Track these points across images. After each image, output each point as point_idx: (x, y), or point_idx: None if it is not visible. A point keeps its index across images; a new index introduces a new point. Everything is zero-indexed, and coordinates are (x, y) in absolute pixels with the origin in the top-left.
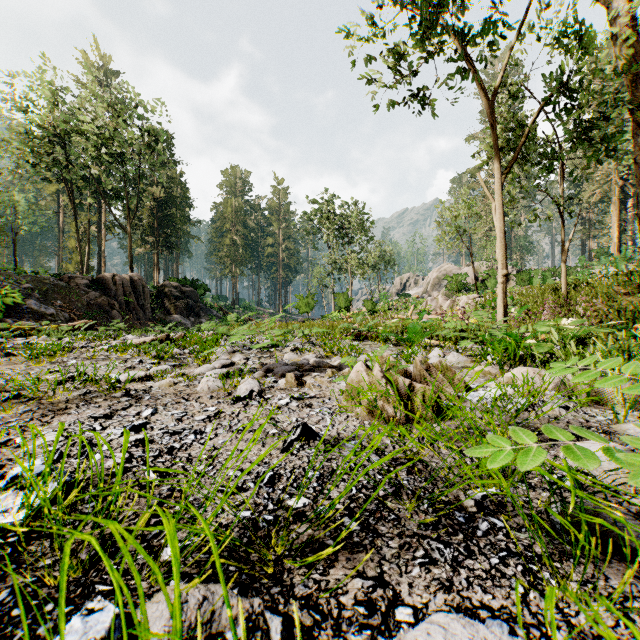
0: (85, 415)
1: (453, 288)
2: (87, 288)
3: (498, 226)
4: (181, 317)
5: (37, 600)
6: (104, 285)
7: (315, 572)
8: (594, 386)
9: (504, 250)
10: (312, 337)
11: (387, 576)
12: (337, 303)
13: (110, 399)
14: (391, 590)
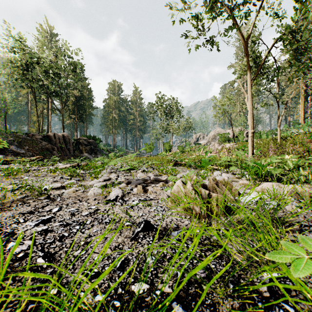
0: (18, 211)
1: (222, 140)
2: (41, 140)
3: (249, 107)
4: (88, 154)
5: None
6: (49, 138)
7: None
8: None
9: (252, 119)
10: (152, 164)
11: None
12: (165, 147)
13: (37, 200)
14: None
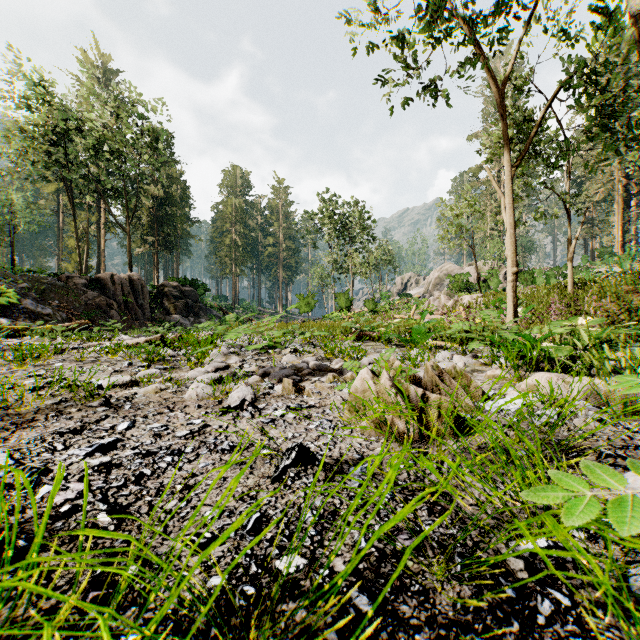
0: (51, 429)
1: (455, 288)
2: (85, 288)
3: (508, 221)
4: (180, 317)
5: None
6: (102, 285)
7: None
8: None
9: (514, 247)
10: (312, 338)
11: None
12: (338, 303)
13: (85, 409)
14: None
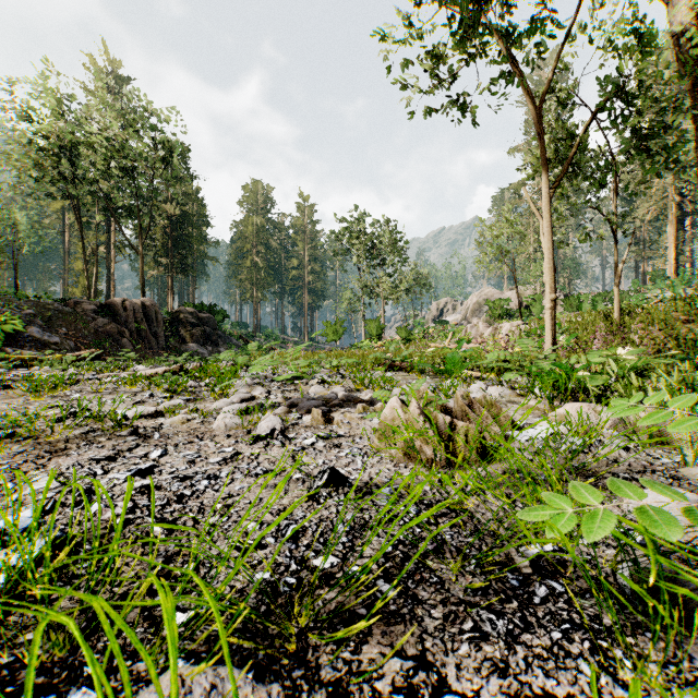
0: (86, 457)
1: (495, 314)
2: (95, 314)
3: (546, 246)
4: (197, 346)
5: (14, 686)
6: (113, 311)
7: (345, 649)
8: (669, 428)
9: (553, 272)
10: (341, 368)
11: (430, 654)
12: (368, 331)
13: (115, 438)
14: (435, 673)
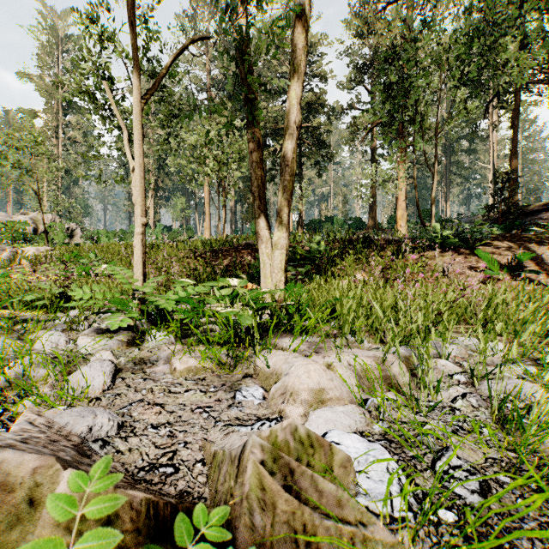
0: None
1: (8, 237)
2: None
3: (138, 161)
4: None
5: None
6: None
7: None
8: None
9: (144, 193)
10: None
11: None
12: None
13: None
14: None
